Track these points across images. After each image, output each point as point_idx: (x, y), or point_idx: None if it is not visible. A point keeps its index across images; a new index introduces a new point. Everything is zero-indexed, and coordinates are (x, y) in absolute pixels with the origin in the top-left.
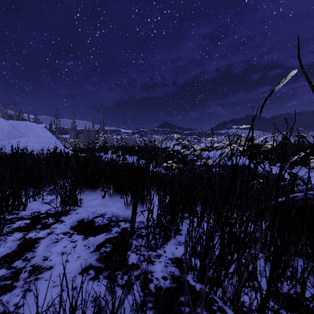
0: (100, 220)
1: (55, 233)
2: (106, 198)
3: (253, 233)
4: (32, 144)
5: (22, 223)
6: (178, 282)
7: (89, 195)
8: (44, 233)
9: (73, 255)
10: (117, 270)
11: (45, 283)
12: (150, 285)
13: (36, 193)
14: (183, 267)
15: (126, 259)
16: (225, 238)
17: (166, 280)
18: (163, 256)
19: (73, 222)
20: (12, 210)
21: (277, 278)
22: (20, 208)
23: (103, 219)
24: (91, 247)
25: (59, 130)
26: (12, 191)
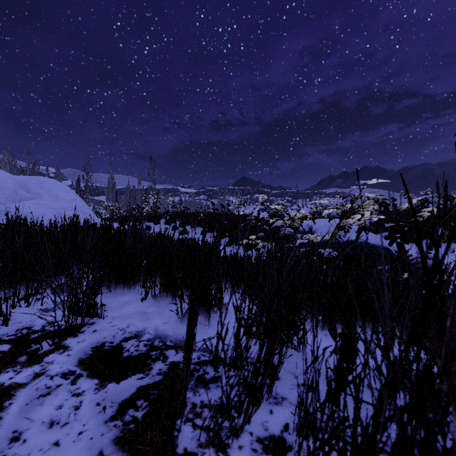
0: (133, 345)
1: (47, 374)
2: (147, 301)
3: None
4: (43, 210)
5: None
6: None
7: (120, 295)
8: (28, 375)
9: (71, 429)
10: None
11: None
12: None
13: (31, 292)
14: None
15: (173, 440)
16: None
17: None
18: (246, 433)
19: (85, 349)
20: None
21: None
22: (0, 321)
23: (139, 344)
24: (110, 407)
25: (90, 190)
26: None
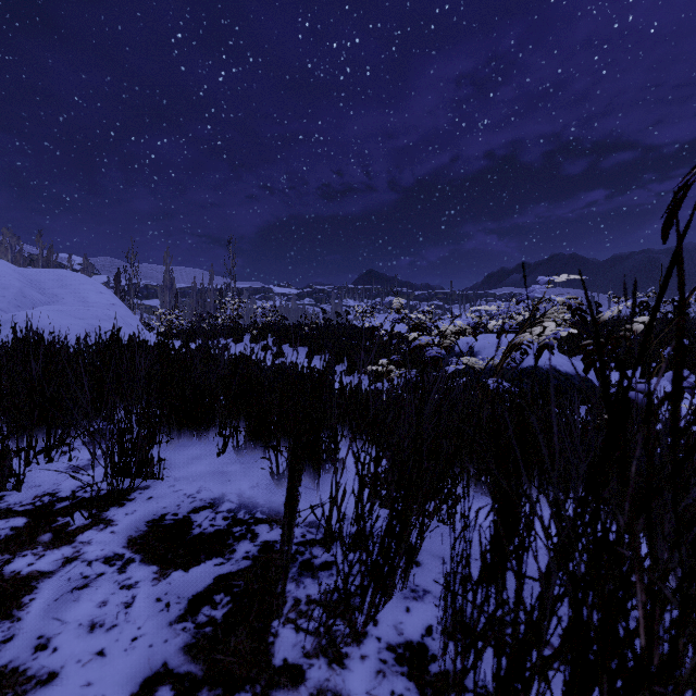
0: (206, 517)
1: (83, 558)
2: (227, 455)
3: None
4: (67, 321)
5: (4, 529)
6: None
7: (187, 447)
8: (54, 560)
9: (122, 634)
10: (239, 686)
11: None
12: None
13: (54, 442)
14: (430, 678)
15: (267, 648)
16: (593, 654)
17: None
18: (372, 638)
19: (136, 523)
20: None
21: None
22: (9, 484)
23: (215, 516)
24: (175, 604)
25: (136, 290)
26: None
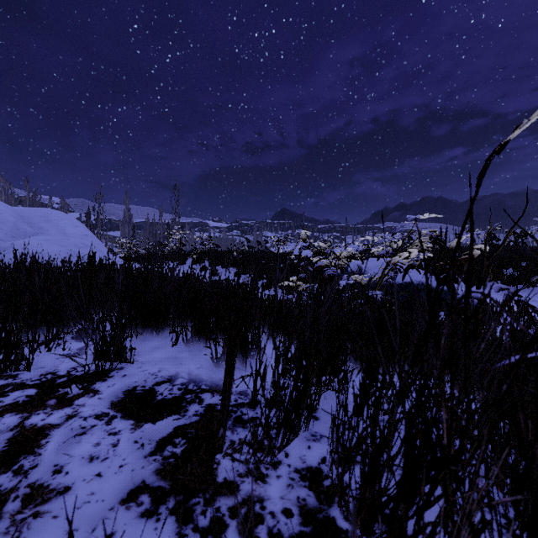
0: (166, 388)
1: (80, 415)
2: (178, 346)
3: (484, 445)
4: (53, 248)
5: (21, 396)
6: (314, 522)
7: (149, 340)
8: (60, 416)
9: (112, 463)
10: (195, 494)
11: (52, 524)
12: (260, 530)
13: (52, 337)
14: (323, 489)
15: (212, 471)
16: (418, 449)
17: (291, 517)
18: (284, 465)
19: (116, 392)
20: (6, 370)
21: (522, 528)
22: (21, 366)
23: (172, 387)
24: (148, 444)
25: (102, 224)
26: (5, 334)
